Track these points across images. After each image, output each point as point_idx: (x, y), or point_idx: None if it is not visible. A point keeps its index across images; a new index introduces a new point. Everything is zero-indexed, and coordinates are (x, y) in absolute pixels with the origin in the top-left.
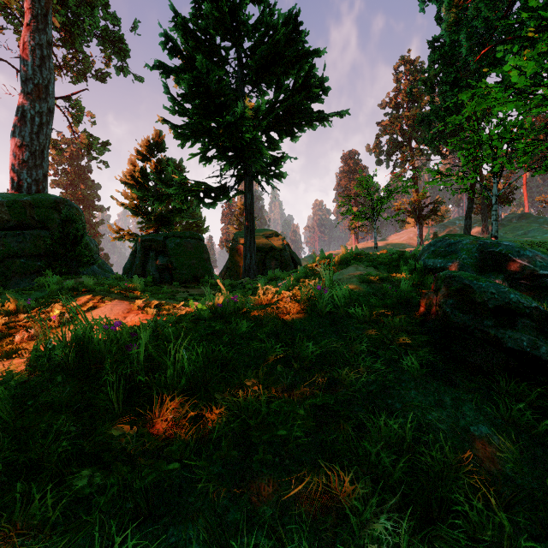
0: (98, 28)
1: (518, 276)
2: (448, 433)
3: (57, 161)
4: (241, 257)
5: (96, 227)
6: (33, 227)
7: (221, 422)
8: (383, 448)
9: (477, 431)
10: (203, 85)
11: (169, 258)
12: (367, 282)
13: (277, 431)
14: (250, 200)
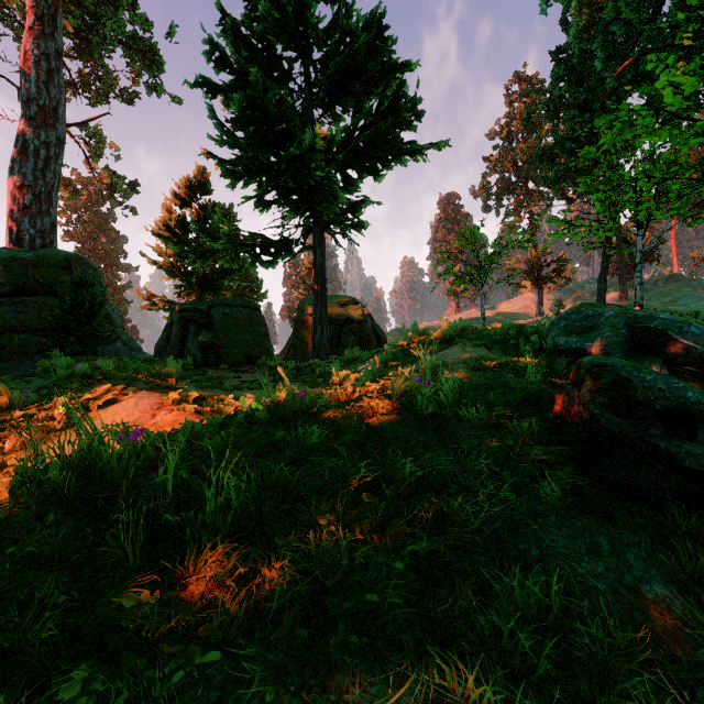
0: (124, 34)
1: (681, 360)
2: (609, 596)
3: (71, 206)
4: (308, 331)
5: (121, 292)
6: (37, 292)
7: (283, 583)
8: (518, 621)
9: (650, 593)
10: (259, 107)
11: (215, 333)
12: (480, 369)
13: (365, 596)
14: (321, 258)
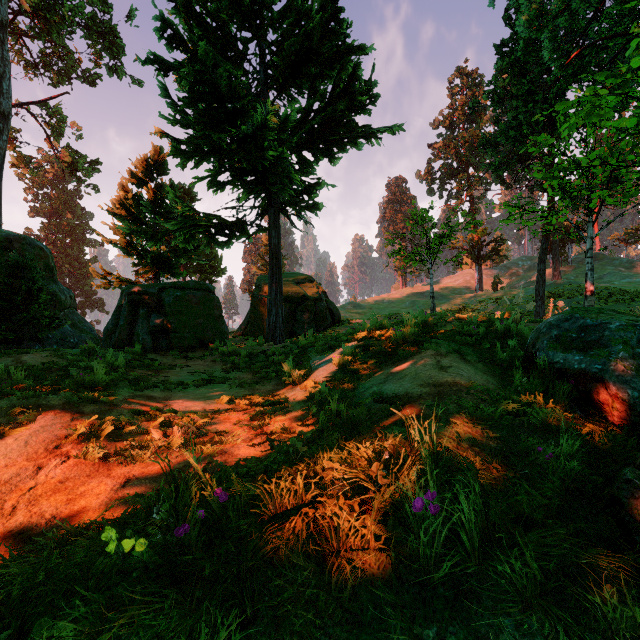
0: (83, 16)
1: None
2: None
3: (37, 183)
4: (265, 308)
5: (87, 266)
6: None
7: None
8: None
9: None
10: (208, 82)
11: (165, 316)
12: (481, 419)
13: None
14: (276, 239)
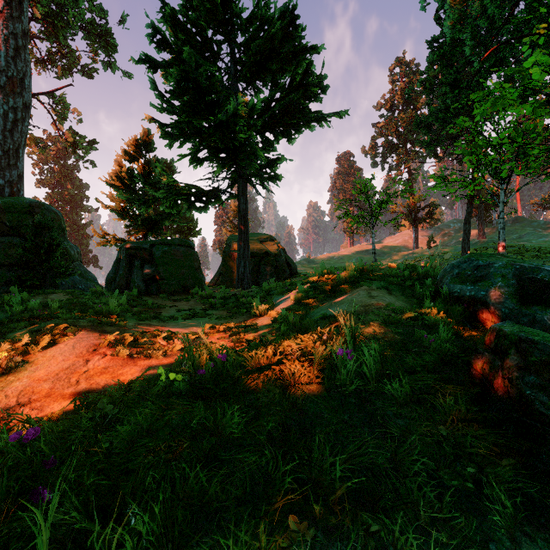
0: (84, 21)
1: None
2: None
3: (43, 160)
4: (234, 262)
5: (84, 228)
6: (4, 233)
7: None
8: None
9: None
10: (192, 79)
11: (155, 267)
12: (391, 322)
13: None
14: (244, 205)
